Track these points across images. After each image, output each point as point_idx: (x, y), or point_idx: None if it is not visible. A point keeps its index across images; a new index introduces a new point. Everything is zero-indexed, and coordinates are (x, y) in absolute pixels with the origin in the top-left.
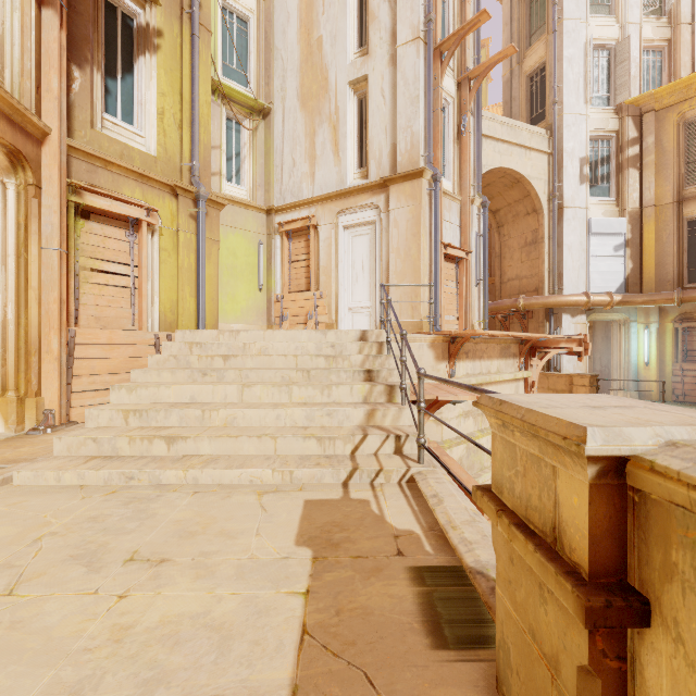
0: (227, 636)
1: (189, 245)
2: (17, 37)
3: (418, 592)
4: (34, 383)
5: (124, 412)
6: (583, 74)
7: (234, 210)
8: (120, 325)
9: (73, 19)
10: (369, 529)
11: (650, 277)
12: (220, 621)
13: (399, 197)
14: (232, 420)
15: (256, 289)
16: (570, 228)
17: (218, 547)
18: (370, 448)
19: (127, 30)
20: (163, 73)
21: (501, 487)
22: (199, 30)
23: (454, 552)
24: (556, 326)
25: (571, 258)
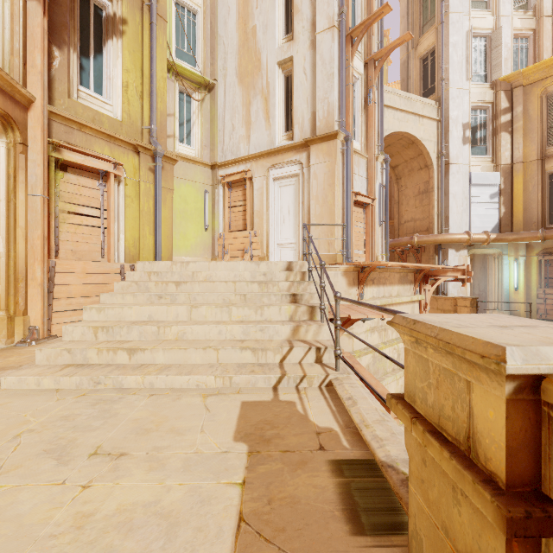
0: (174, 523)
1: (148, 192)
2: (8, 22)
3: (337, 482)
4: (21, 304)
5: (94, 328)
6: (465, 57)
7: (185, 165)
8: (92, 257)
9: (54, 8)
10: (295, 426)
11: (519, 220)
12: (168, 509)
13: (318, 154)
14: (182, 334)
15: (202, 229)
16: (455, 180)
17: (168, 442)
18: (295, 358)
19: (98, 19)
20: (127, 53)
21: (414, 397)
22: (156, 19)
23: (367, 447)
24: (443, 259)
25: (455, 204)
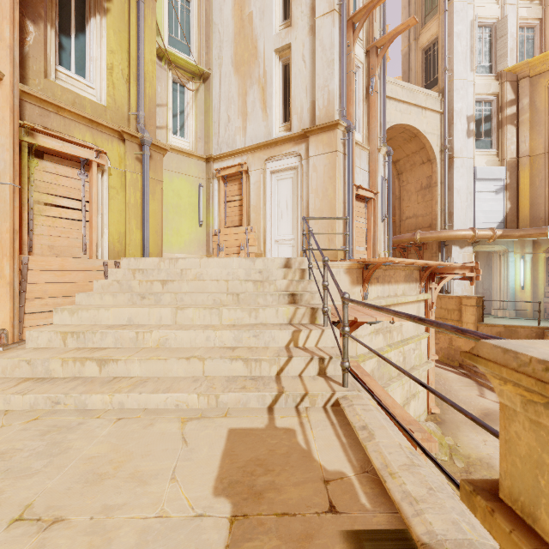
0: None
1: (135, 184)
2: None
3: None
4: None
5: (62, 334)
6: (469, 47)
7: (178, 158)
8: (72, 254)
9: None
10: (295, 469)
11: (526, 215)
12: None
13: (318, 146)
14: (164, 341)
15: (197, 225)
16: (459, 175)
17: (124, 498)
18: (294, 370)
19: None
20: (112, 33)
21: (533, 508)
22: None
23: (394, 507)
24: (447, 256)
25: (459, 199)
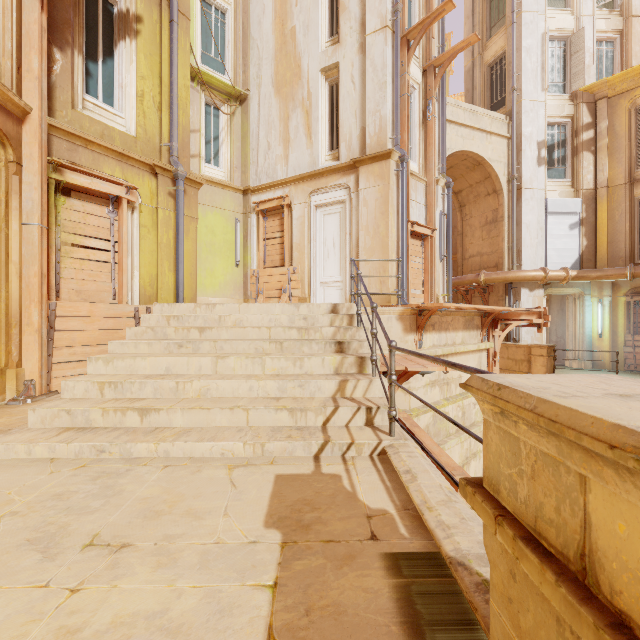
0: None
1: (168, 222)
2: None
3: (394, 584)
4: (14, 354)
5: (99, 384)
6: (540, 63)
7: (212, 190)
8: (100, 298)
9: (54, 2)
10: (341, 507)
11: (604, 254)
12: (177, 622)
13: (368, 177)
14: (205, 391)
15: (233, 265)
16: (528, 208)
17: (183, 529)
18: (341, 420)
19: (108, 16)
20: (143, 57)
21: (498, 485)
22: (178, 17)
23: (430, 536)
24: (515, 300)
25: (529, 235)
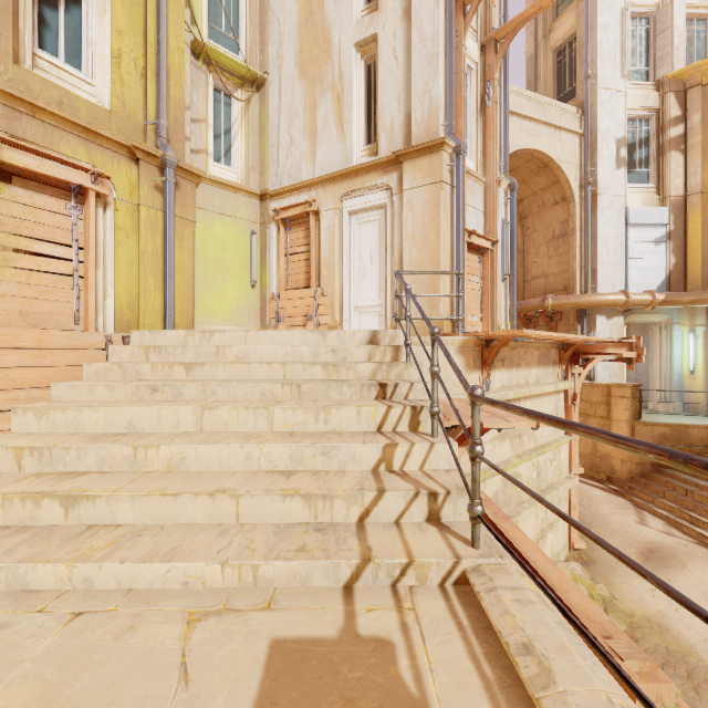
0: None
1: (154, 224)
2: None
3: None
4: None
5: (15, 450)
6: (619, 44)
7: (222, 194)
8: (57, 324)
9: None
10: None
11: (696, 274)
12: None
13: (415, 174)
14: (178, 461)
15: (248, 286)
16: (605, 219)
17: None
18: (388, 512)
19: None
20: (120, 5)
21: None
22: None
23: None
24: (589, 329)
25: (606, 252)
